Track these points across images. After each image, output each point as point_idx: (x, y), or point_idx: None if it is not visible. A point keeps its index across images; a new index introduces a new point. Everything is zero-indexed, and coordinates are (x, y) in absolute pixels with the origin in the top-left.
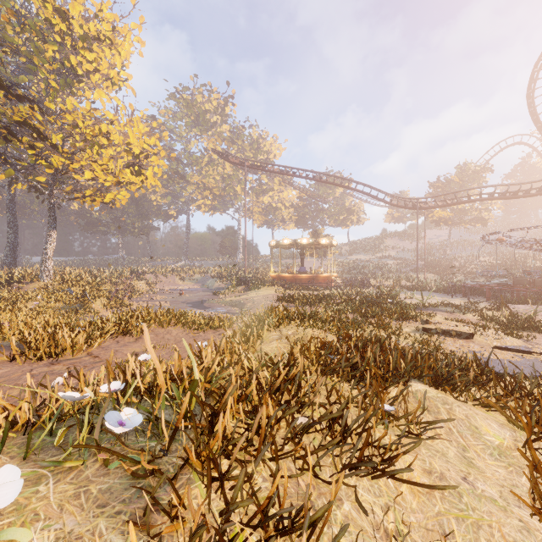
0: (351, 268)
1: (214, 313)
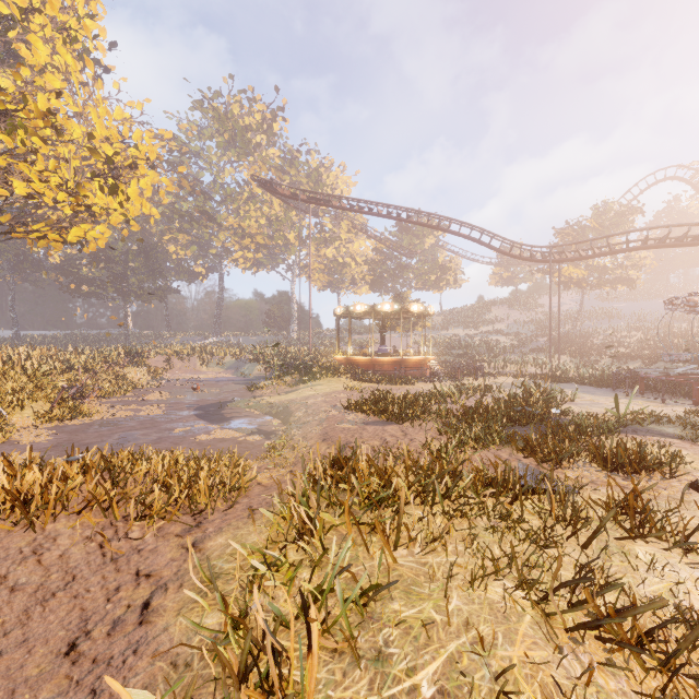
0: (448, 348)
1: (233, 434)
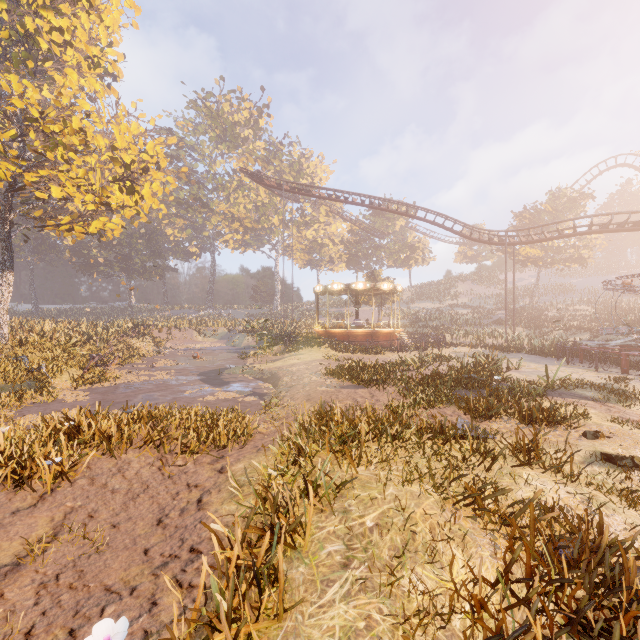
0: (416, 320)
1: (233, 395)
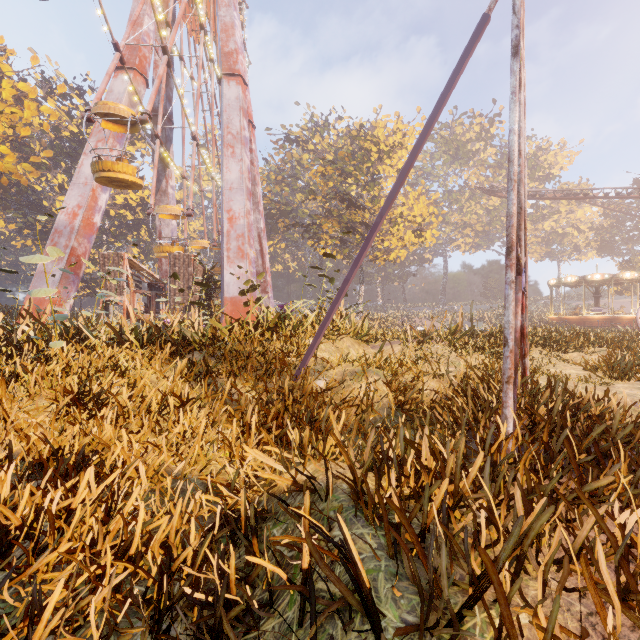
0: None
1: None
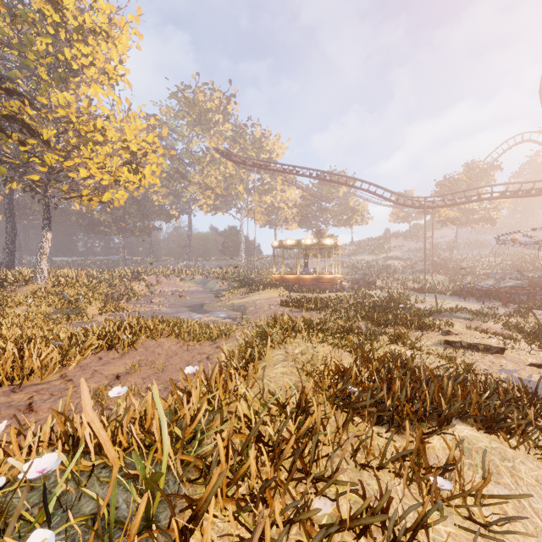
0: (355, 269)
1: (214, 319)
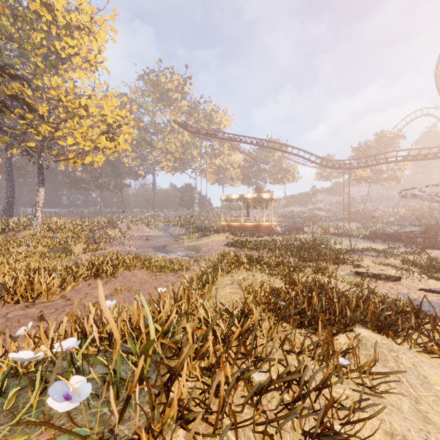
0: (287, 218)
1: (175, 256)
